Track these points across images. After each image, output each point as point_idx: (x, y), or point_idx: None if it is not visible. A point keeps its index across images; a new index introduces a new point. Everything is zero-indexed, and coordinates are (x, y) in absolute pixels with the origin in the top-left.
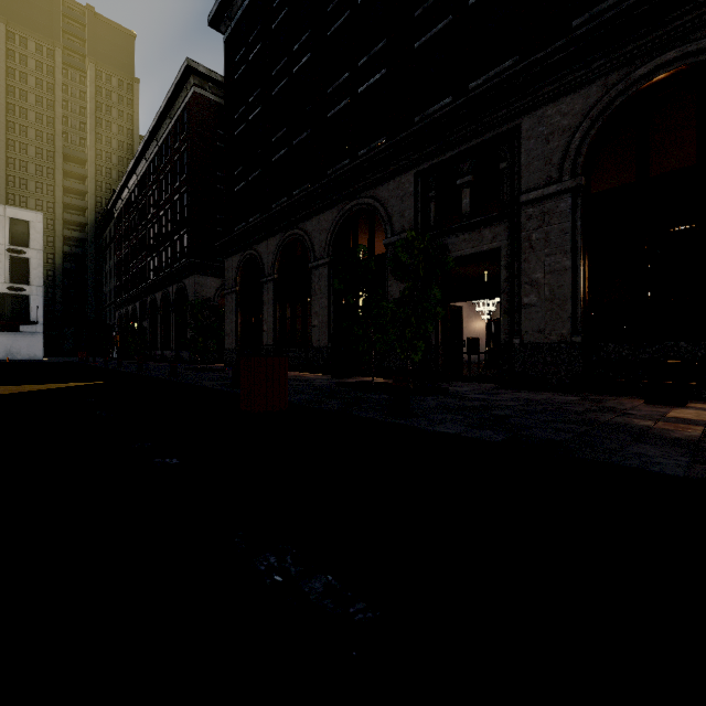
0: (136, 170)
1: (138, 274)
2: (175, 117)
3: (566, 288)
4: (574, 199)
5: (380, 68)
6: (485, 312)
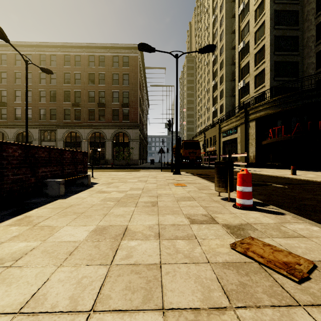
0: None
1: None
2: None
3: None
4: (64, 142)
5: (30, 106)
6: None
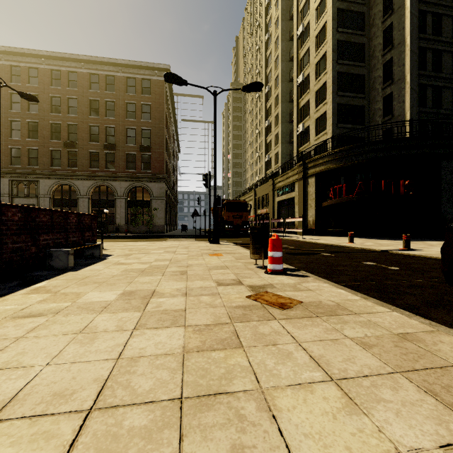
0: None
1: None
2: None
3: None
4: (50, 199)
5: None
6: None
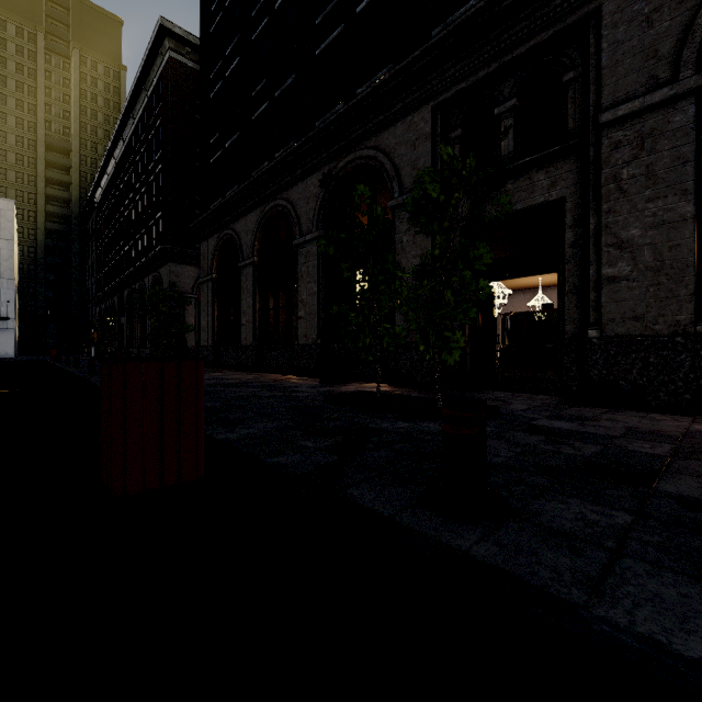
0: (114, 153)
1: (116, 265)
2: (151, 89)
3: (685, 249)
4: (699, 106)
5: None
6: (495, 306)
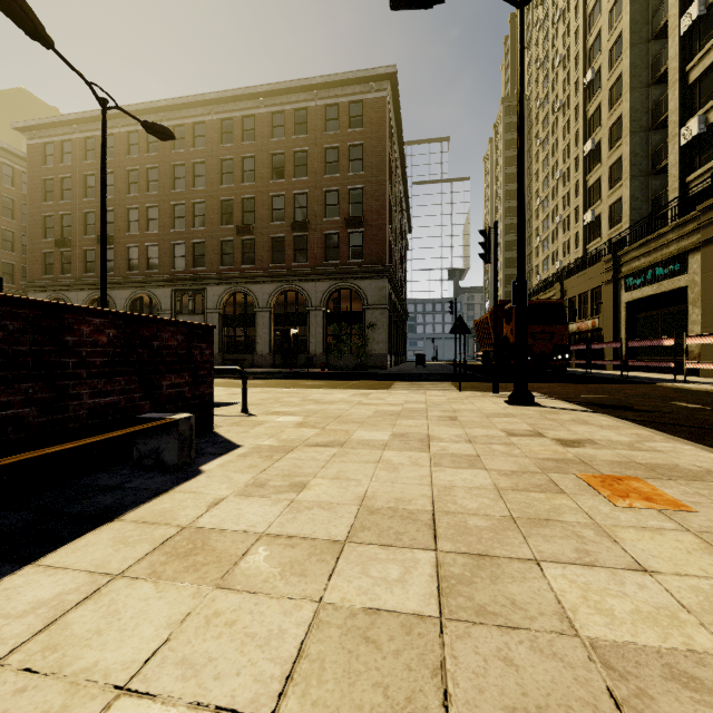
0: None
1: None
2: None
3: (218, 339)
4: (220, 315)
5: (156, 241)
6: None
